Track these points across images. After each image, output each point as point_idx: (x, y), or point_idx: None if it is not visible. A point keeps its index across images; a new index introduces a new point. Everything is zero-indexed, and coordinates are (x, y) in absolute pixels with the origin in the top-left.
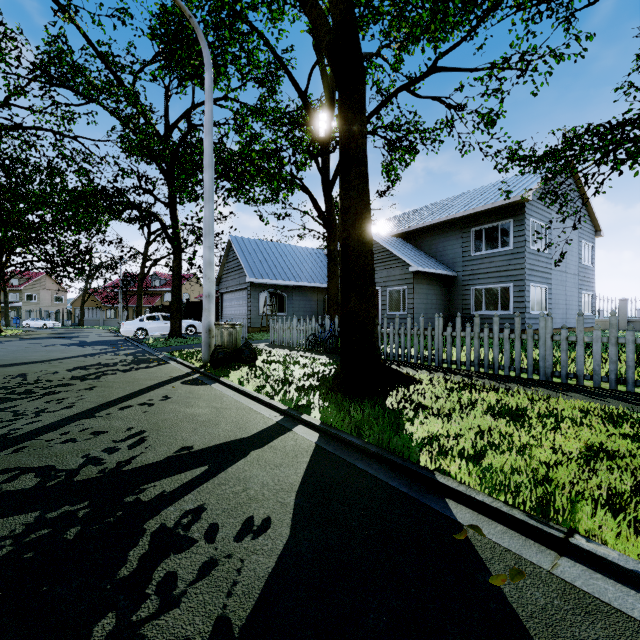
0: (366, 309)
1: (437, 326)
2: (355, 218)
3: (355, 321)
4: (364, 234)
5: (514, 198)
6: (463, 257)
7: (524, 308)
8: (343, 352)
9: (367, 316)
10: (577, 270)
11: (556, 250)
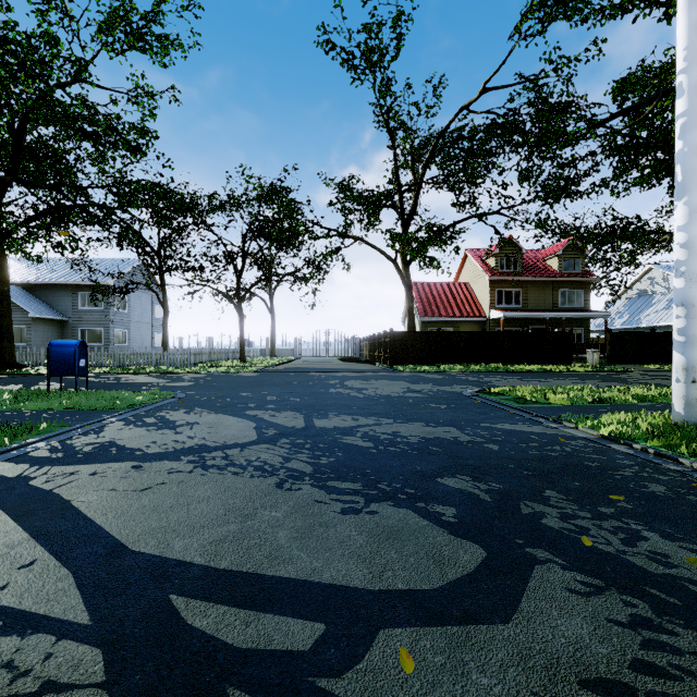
0: (11, 346)
1: (43, 351)
2: (6, 317)
3: (7, 349)
4: (10, 323)
5: (103, 282)
6: (73, 309)
7: (110, 342)
8: (1, 359)
9: (12, 348)
10: (151, 321)
11: (134, 310)
